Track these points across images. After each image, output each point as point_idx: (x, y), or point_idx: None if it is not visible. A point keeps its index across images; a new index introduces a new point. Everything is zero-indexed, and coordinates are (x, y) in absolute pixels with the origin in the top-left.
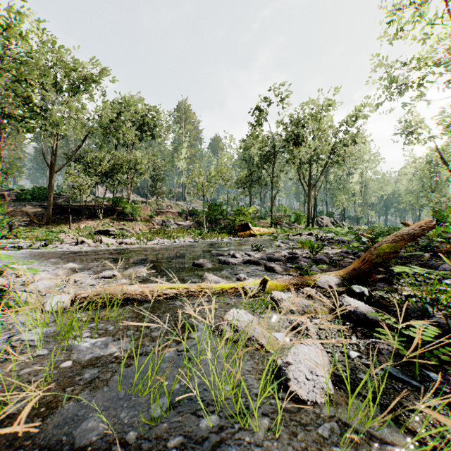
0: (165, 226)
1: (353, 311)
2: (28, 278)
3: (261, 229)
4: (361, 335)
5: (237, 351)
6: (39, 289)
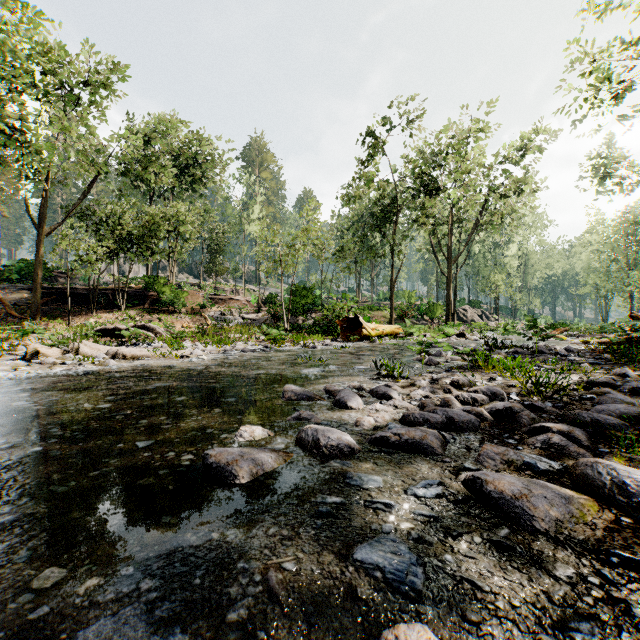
0: (224, 321)
1: None
2: None
3: (380, 326)
4: None
5: None
6: None
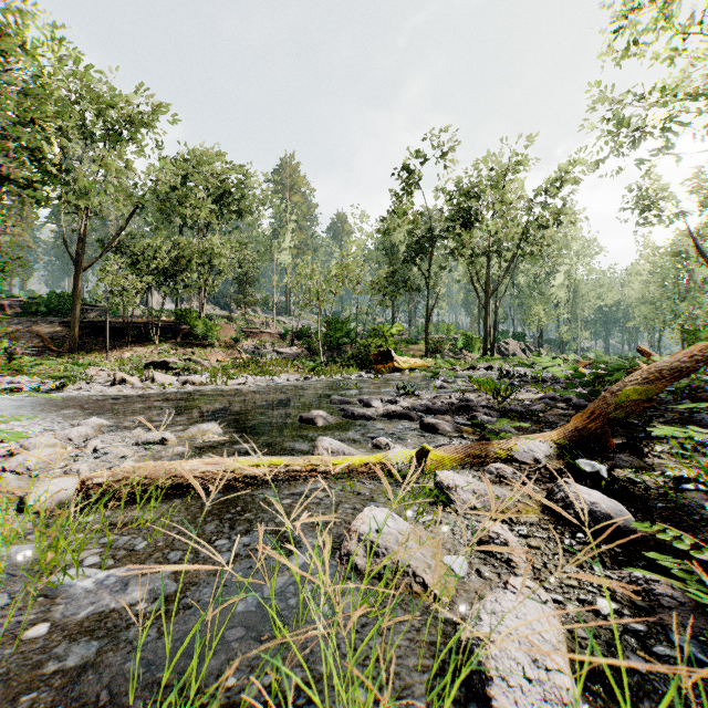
0: (258, 355)
1: (588, 510)
2: (18, 444)
3: (411, 360)
4: (610, 560)
5: (380, 621)
6: (30, 466)
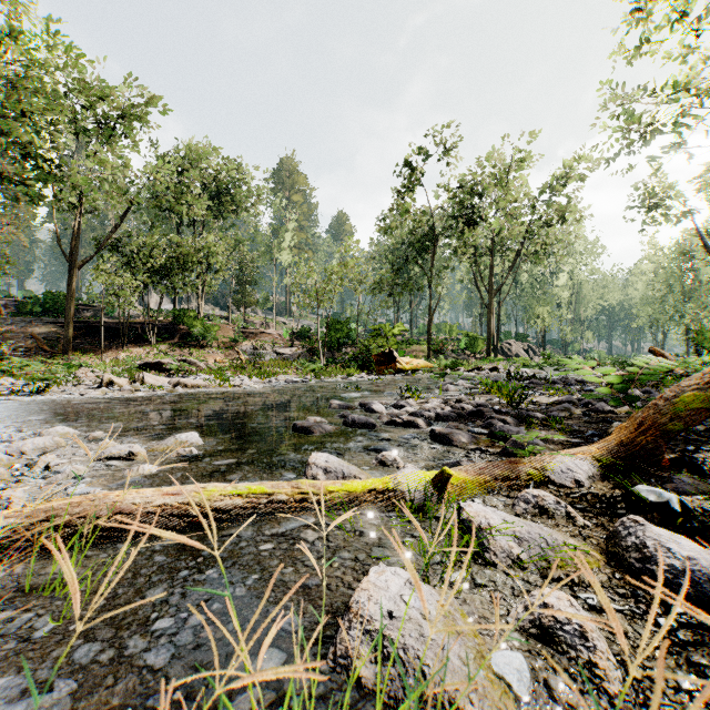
0: (257, 356)
1: (681, 569)
2: None
3: (414, 361)
4: None
5: None
6: None
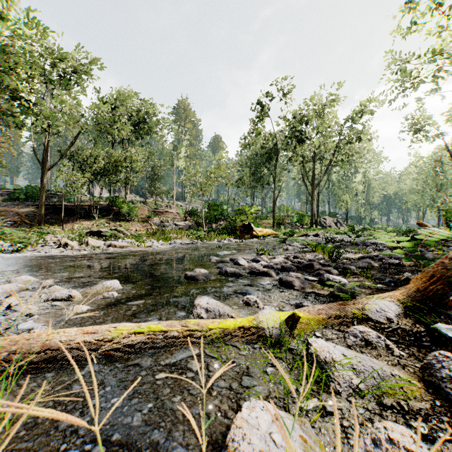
0: (163, 227)
1: None
2: None
3: (264, 230)
4: None
5: None
6: None
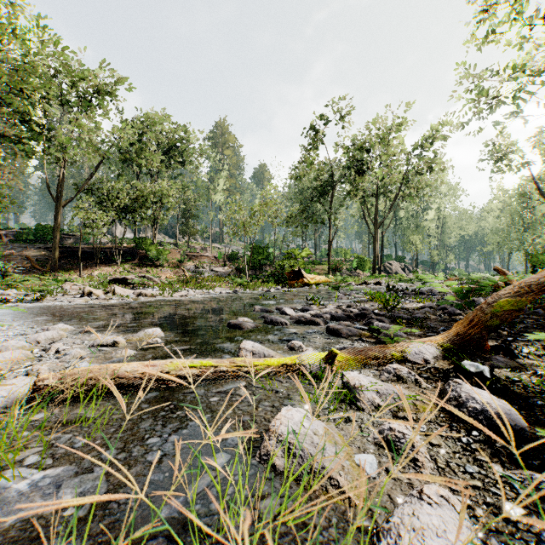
0: (198, 273)
1: (480, 409)
2: None
3: (317, 277)
4: (508, 460)
5: None
6: None
